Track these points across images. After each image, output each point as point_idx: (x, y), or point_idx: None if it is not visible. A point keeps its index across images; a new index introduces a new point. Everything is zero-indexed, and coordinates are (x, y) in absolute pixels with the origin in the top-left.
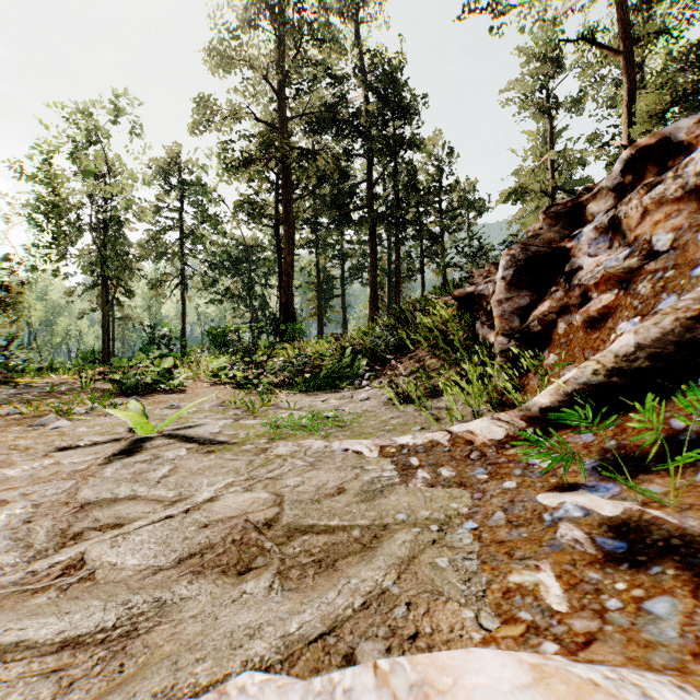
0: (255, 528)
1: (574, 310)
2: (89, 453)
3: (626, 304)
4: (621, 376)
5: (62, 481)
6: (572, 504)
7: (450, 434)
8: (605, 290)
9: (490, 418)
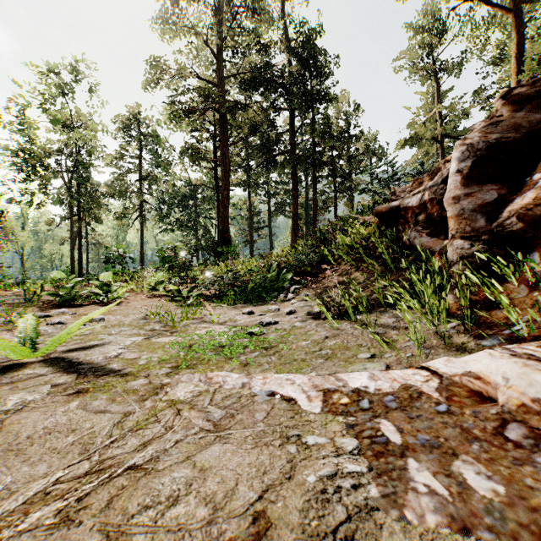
0: None
1: None
2: None
3: None
4: None
5: None
6: None
7: (437, 378)
8: None
9: (508, 353)
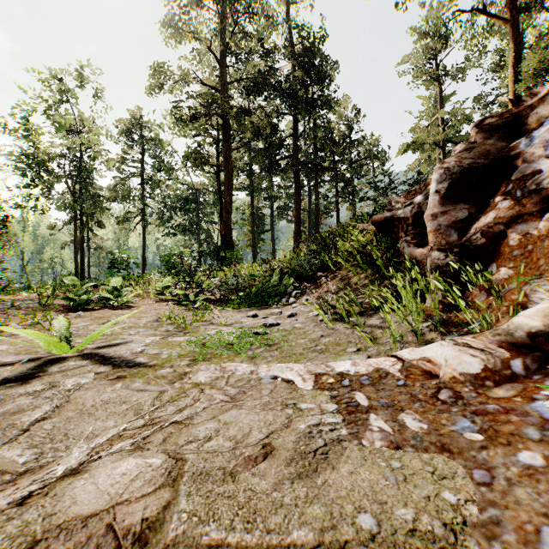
0: None
1: (530, 218)
2: None
3: None
4: None
5: None
6: None
7: (400, 362)
8: None
9: (452, 343)
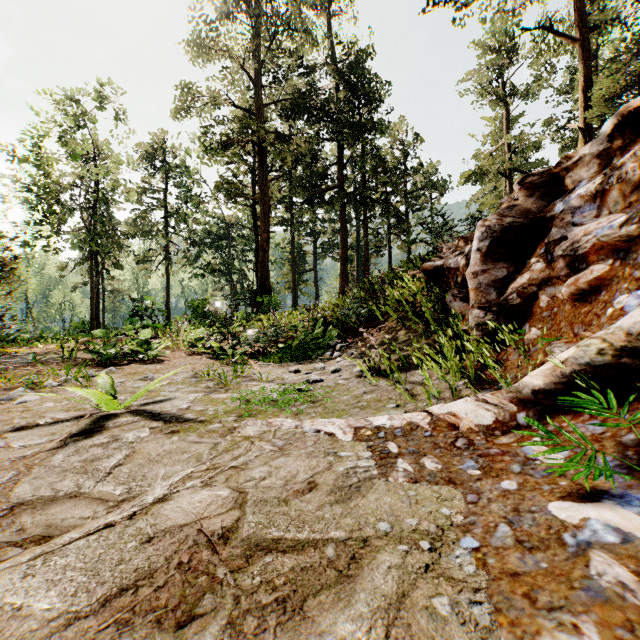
0: (208, 544)
1: (558, 282)
2: (45, 434)
3: (623, 275)
4: (633, 357)
5: (3, 472)
6: (600, 523)
7: (430, 416)
8: (596, 260)
9: (474, 399)
